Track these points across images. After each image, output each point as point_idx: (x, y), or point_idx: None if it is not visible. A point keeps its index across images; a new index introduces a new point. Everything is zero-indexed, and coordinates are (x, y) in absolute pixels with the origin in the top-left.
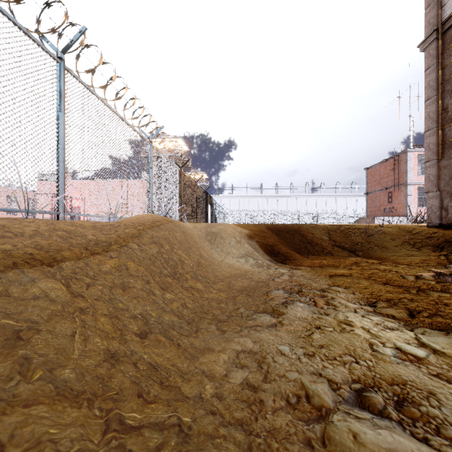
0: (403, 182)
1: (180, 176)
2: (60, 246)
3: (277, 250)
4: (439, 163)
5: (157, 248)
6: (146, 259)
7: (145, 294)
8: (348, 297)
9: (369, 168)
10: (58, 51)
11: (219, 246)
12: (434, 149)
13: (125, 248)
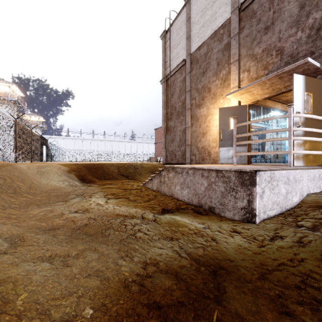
0: None
1: (15, 125)
2: None
3: (86, 178)
4: (166, 136)
5: (2, 181)
6: None
7: (0, 199)
8: (100, 194)
9: (156, 129)
10: None
11: (46, 177)
12: (164, 130)
13: None
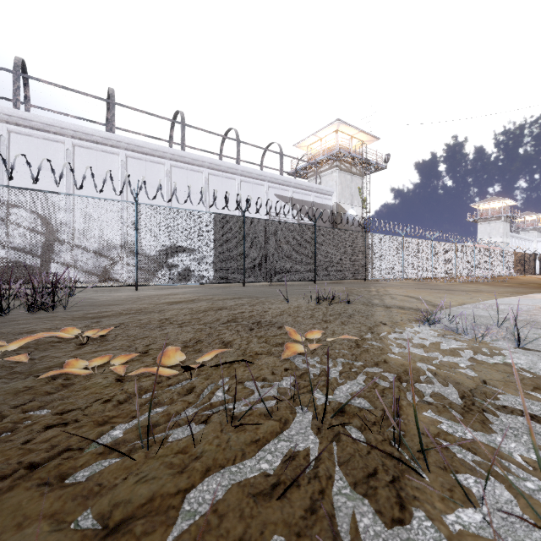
0: None
1: (514, 254)
2: None
3: None
4: None
5: None
6: None
7: None
8: None
9: None
10: (489, 247)
11: None
12: None
13: None
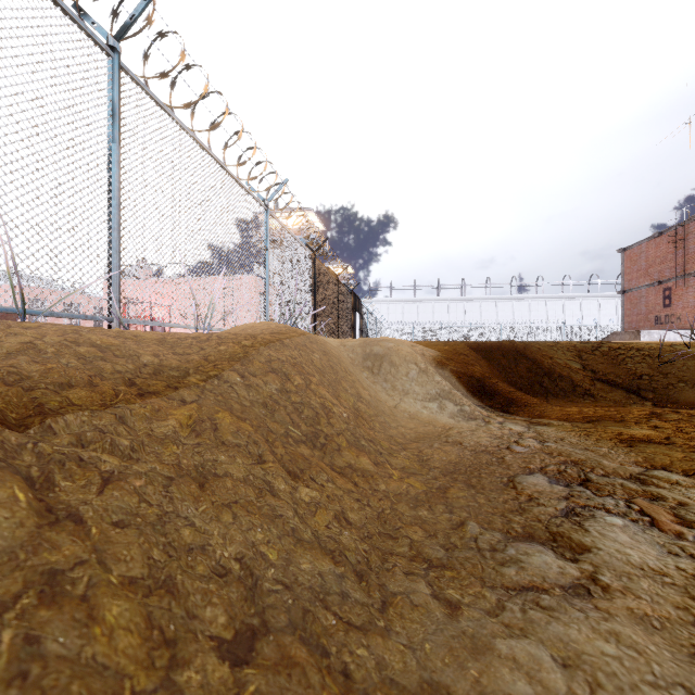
0: (693, 271)
1: (313, 265)
2: (69, 378)
3: (492, 387)
4: None
5: (278, 383)
6: (257, 406)
7: (252, 493)
8: None
9: (627, 249)
10: (109, 37)
11: (389, 378)
12: None
13: (215, 383)
